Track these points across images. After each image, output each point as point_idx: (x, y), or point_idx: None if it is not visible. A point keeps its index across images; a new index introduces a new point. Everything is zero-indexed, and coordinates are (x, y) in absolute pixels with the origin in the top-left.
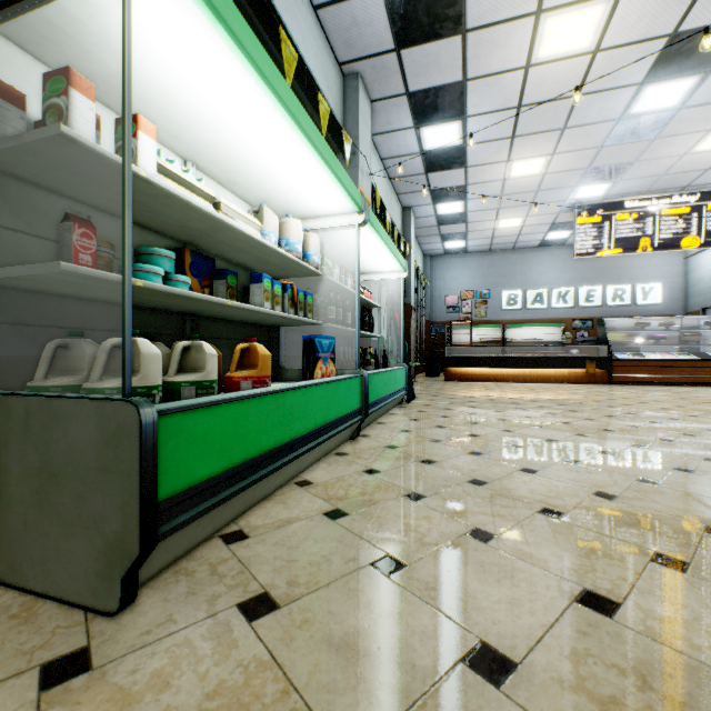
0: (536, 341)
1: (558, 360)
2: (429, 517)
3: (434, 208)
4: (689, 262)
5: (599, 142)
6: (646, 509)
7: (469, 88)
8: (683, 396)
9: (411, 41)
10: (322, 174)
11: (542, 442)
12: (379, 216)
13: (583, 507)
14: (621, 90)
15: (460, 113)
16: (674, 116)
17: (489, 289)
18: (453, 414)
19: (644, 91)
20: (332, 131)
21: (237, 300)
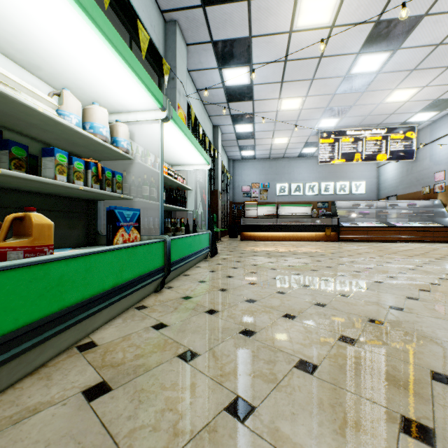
0: (296, 215)
1: (309, 227)
2: (194, 384)
3: (234, 127)
4: (380, 170)
5: (333, 91)
6: (380, 354)
7: (253, 43)
8: (380, 248)
9: (213, 0)
10: (119, 65)
11: (300, 288)
12: (194, 127)
13: (332, 356)
14: (346, 56)
15: (248, 61)
16: (375, 77)
17: (269, 182)
18: (241, 266)
19: (360, 59)
20: (154, 57)
21: (27, 172)
